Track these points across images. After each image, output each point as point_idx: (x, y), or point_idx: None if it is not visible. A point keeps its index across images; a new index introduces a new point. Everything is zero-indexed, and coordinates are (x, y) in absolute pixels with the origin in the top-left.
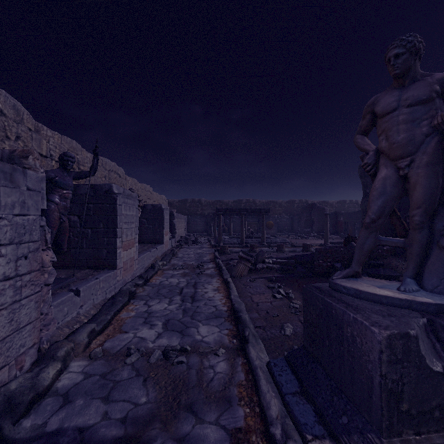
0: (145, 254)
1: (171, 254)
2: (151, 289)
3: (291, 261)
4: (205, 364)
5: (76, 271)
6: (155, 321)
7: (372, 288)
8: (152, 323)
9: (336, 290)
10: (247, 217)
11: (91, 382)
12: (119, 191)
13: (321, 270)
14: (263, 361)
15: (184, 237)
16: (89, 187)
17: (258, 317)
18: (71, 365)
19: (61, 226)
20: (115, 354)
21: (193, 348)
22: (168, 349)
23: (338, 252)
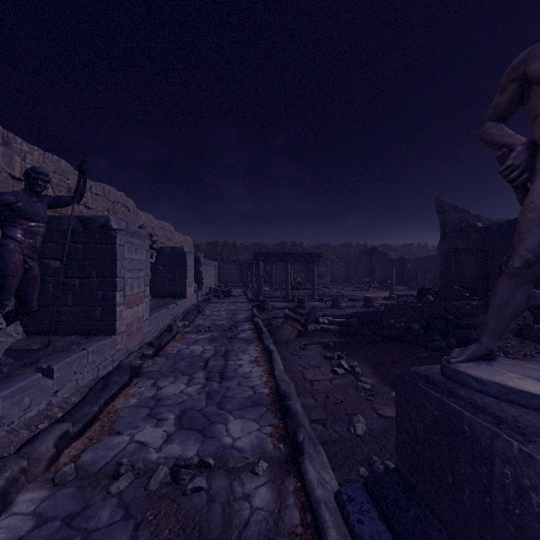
0: (159, 313)
1: (195, 312)
2: (164, 362)
3: (352, 320)
4: (237, 492)
5: (57, 338)
6: (165, 413)
7: (531, 383)
8: (160, 417)
9: (459, 382)
10: (293, 264)
11: (44, 535)
12: (120, 226)
13: (393, 333)
14: (329, 487)
15: (213, 289)
16: (77, 220)
17: (314, 404)
18: (18, 499)
19: (27, 274)
20: (95, 475)
21: (219, 461)
22: (180, 465)
23: (415, 309)
